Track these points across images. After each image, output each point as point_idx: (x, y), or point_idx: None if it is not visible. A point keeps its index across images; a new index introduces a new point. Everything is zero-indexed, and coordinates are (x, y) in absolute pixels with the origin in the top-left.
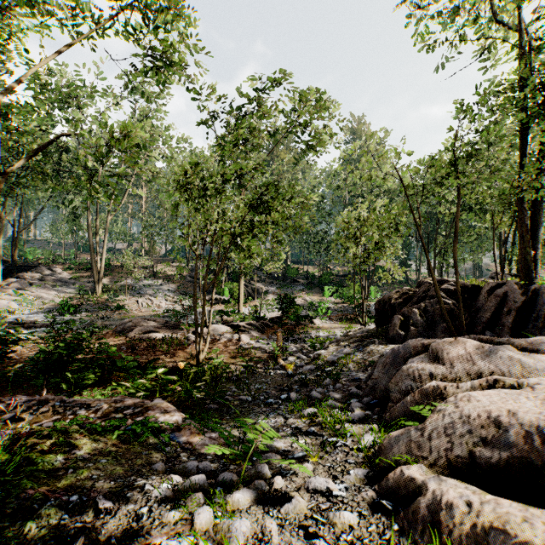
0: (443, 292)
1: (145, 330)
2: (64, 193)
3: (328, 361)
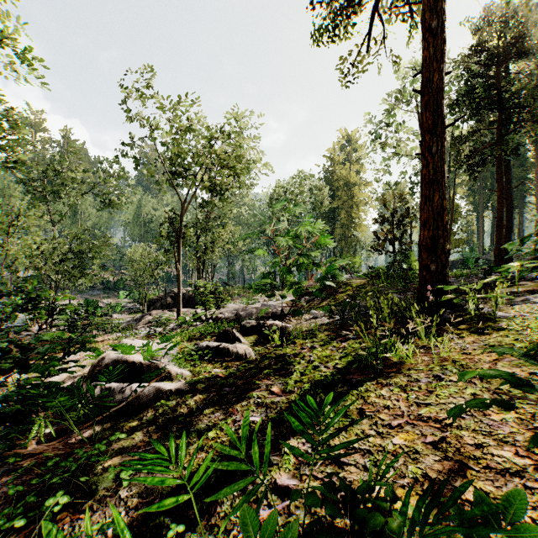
0: (169, 297)
1: None
2: None
3: (123, 327)
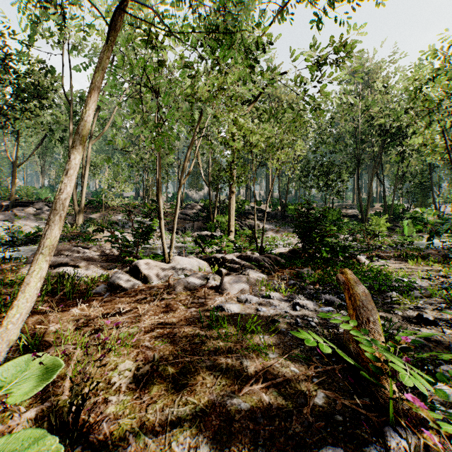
0: None
1: (53, 262)
2: (62, 131)
3: None
